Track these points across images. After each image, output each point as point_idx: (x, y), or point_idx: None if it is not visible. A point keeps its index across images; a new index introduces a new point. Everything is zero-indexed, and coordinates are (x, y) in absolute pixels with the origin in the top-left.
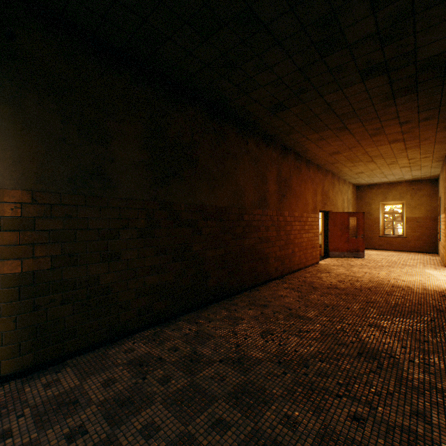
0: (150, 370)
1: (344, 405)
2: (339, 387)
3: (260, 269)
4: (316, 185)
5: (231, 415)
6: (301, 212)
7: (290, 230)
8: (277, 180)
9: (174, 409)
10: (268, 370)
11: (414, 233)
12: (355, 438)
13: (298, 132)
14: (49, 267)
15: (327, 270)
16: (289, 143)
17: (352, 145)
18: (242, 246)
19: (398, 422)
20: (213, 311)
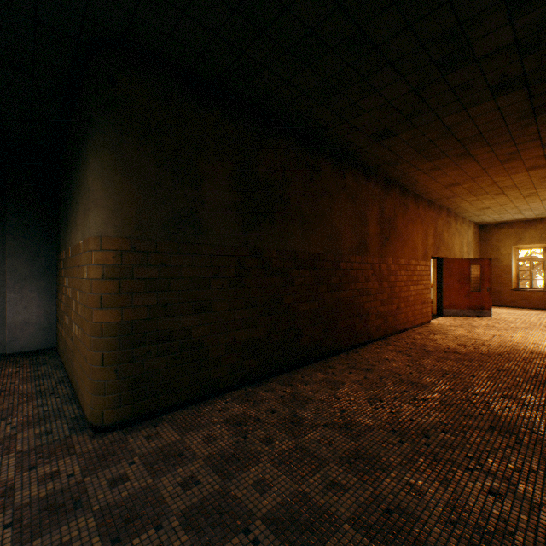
0: (249, 430)
1: (476, 479)
2: (468, 460)
3: (359, 327)
4: (427, 225)
5: (346, 479)
6: (408, 259)
7: (395, 281)
8: (379, 221)
9: (283, 468)
10: (381, 437)
11: None
12: (491, 512)
13: (406, 162)
14: (145, 317)
15: (441, 330)
16: (394, 175)
17: (476, 174)
18: (338, 299)
19: (544, 501)
20: (307, 374)
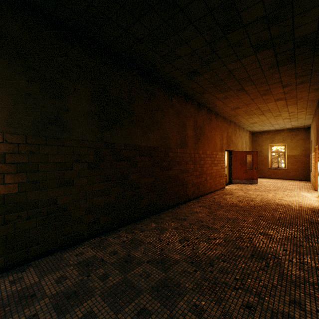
0: (93, 269)
1: (239, 296)
2: (236, 281)
3: (181, 192)
4: (223, 131)
5: (152, 305)
6: (211, 151)
7: (204, 164)
8: (194, 128)
9: (109, 300)
10: (183, 268)
11: (293, 166)
12: None
13: (209, 92)
14: (16, 191)
15: (230, 192)
16: (203, 100)
17: (248, 102)
18: (168, 175)
19: (280, 309)
20: (145, 224)
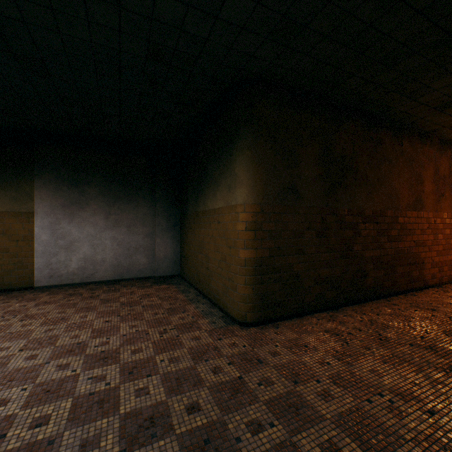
0: (347, 339)
1: None
2: None
3: (415, 274)
4: None
5: (446, 381)
6: None
7: (450, 233)
8: (434, 179)
9: (388, 366)
10: None
11: None
12: None
13: None
14: (268, 255)
15: None
16: (450, 136)
17: None
18: (396, 249)
19: None
20: (374, 307)
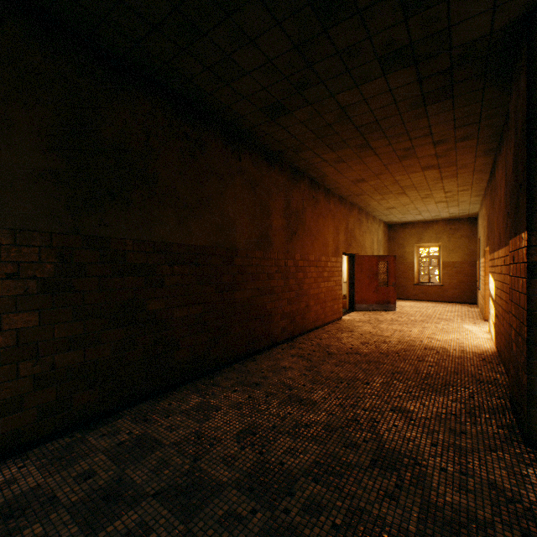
0: (20, 527)
1: None
2: (334, 533)
3: (260, 330)
4: (339, 221)
5: None
6: (318, 255)
7: (304, 278)
8: (285, 213)
9: None
10: (229, 507)
11: (452, 280)
12: None
13: (310, 149)
14: None
15: (350, 327)
16: (301, 164)
17: (379, 170)
18: (233, 300)
19: None
20: (179, 398)
